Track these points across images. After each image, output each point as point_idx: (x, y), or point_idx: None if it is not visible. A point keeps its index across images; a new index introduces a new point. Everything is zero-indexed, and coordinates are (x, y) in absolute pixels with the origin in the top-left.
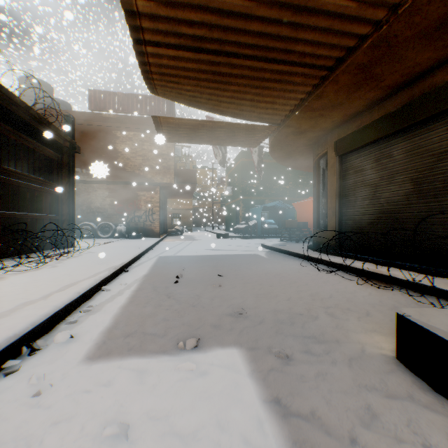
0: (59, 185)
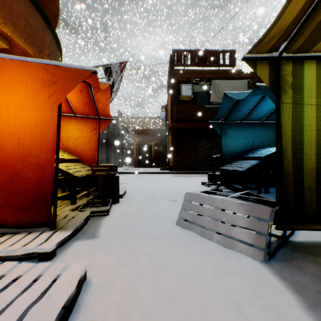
0: (102, 147)
